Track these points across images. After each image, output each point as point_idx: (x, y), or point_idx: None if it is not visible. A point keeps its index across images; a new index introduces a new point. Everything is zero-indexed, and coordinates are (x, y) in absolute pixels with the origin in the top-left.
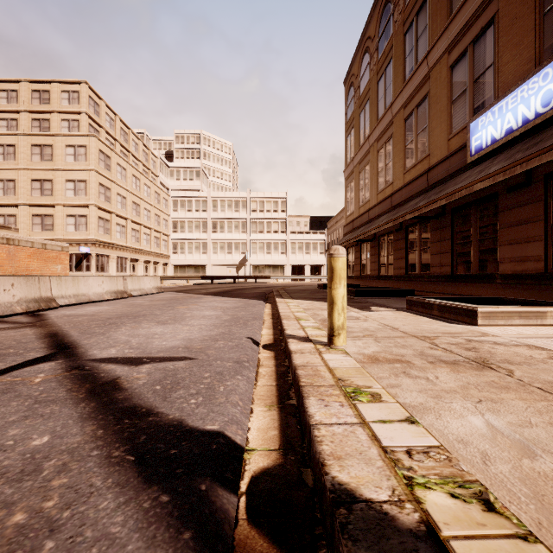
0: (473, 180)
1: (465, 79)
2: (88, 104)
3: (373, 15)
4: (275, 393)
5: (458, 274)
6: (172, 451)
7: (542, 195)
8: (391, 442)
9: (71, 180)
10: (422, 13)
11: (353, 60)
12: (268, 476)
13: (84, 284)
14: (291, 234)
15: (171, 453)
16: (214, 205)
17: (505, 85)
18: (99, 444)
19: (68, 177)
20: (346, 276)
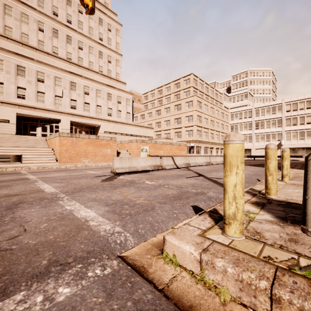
0: None
1: None
2: (193, 82)
3: None
4: None
5: None
6: None
7: None
8: None
9: (187, 116)
10: None
11: None
12: None
13: (197, 159)
14: None
15: None
16: (256, 112)
17: None
18: (216, 185)
19: (186, 115)
20: None
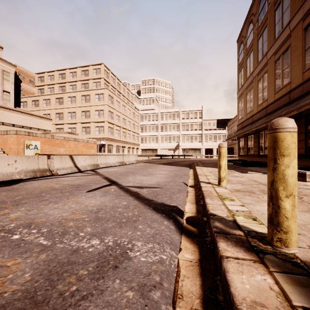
0: None
1: None
2: (104, 73)
3: (255, 0)
4: (194, 200)
5: (309, 154)
6: (162, 208)
7: None
8: (232, 209)
9: (97, 110)
10: None
11: (243, 27)
12: (192, 217)
13: (108, 158)
14: (205, 131)
15: (162, 208)
16: (162, 117)
17: None
18: (141, 205)
19: (96, 109)
20: (238, 155)
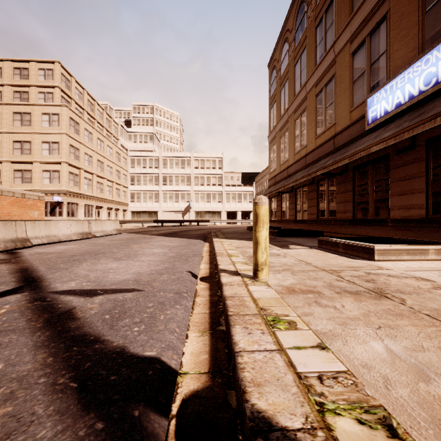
0: (370, 143)
1: (363, 63)
2: (61, 79)
3: (291, 12)
4: (208, 320)
5: (358, 219)
6: (112, 377)
7: (424, 156)
8: (305, 368)
9: (46, 141)
10: (329, 11)
11: (275, 48)
12: (197, 399)
13: (54, 227)
14: (226, 187)
15: (111, 379)
16: (164, 163)
17: (395, 69)
18: (47, 371)
19: (44, 139)
20: (270, 220)
